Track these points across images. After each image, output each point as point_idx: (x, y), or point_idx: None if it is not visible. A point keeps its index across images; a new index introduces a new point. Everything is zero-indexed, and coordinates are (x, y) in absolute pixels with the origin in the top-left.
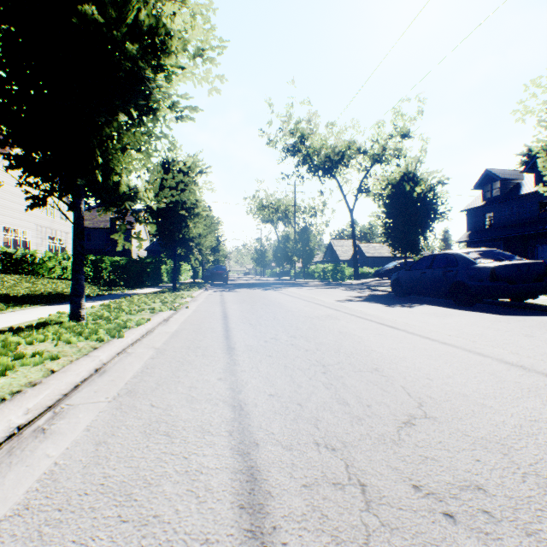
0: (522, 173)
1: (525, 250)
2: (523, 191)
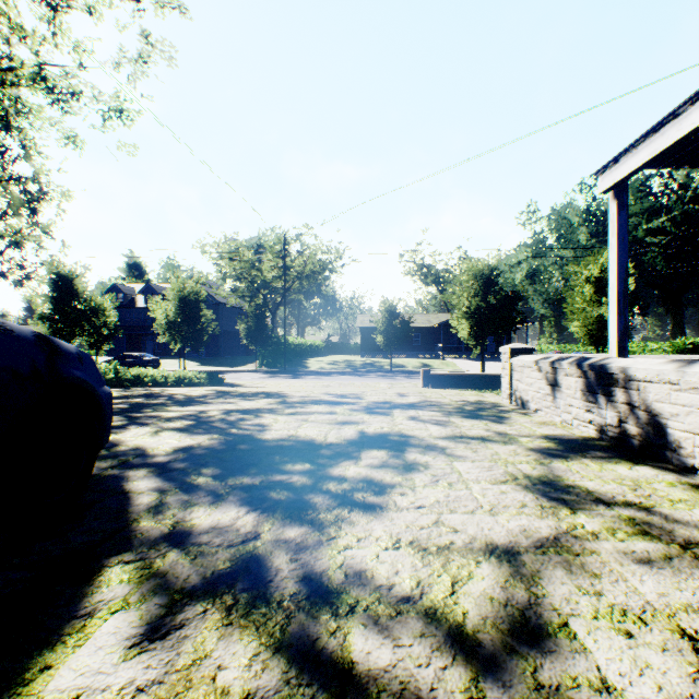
0: (139, 294)
1: (140, 342)
2: (139, 306)
